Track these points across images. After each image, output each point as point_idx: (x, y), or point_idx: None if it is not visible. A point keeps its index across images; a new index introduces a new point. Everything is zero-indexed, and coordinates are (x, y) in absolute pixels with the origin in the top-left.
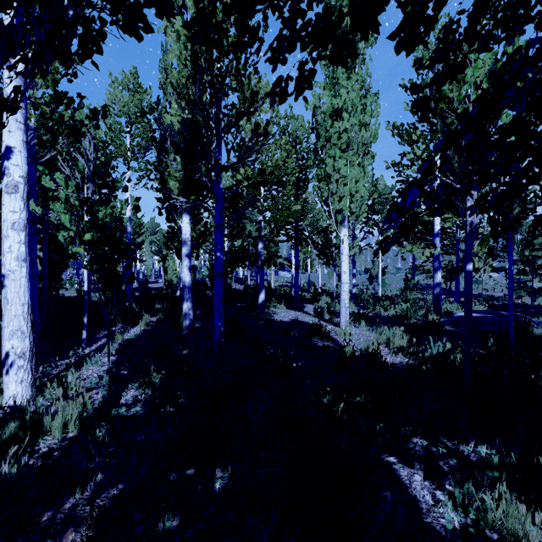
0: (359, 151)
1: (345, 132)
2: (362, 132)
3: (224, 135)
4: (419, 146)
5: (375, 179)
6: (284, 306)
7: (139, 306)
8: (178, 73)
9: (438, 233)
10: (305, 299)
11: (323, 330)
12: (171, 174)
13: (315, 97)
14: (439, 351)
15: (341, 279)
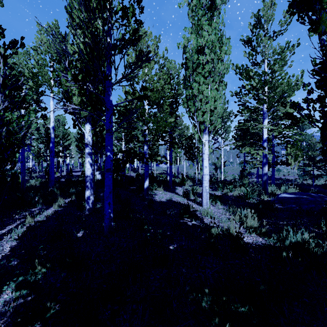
0: (216, 79)
1: (207, 64)
2: (219, 65)
3: (110, 49)
4: (255, 80)
5: (227, 101)
6: (162, 189)
7: (60, 189)
8: None
9: (266, 139)
10: (176, 183)
11: (191, 209)
12: (62, 83)
13: (185, 39)
14: (298, 239)
15: (203, 172)
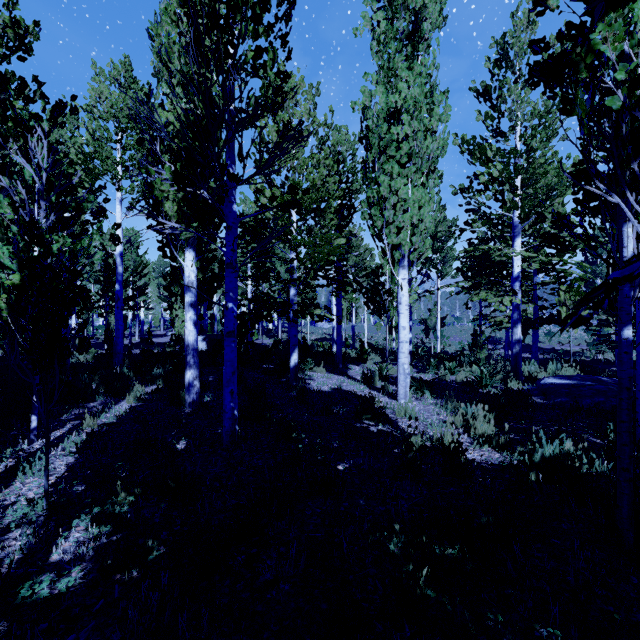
0: (423, 167)
1: (406, 140)
2: (428, 141)
3: (236, 128)
4: (497, 165)
5: (443, 206)
6: (324, 368)
7: (133, 369)
8: (167, 37)
9: (518, 276)
10: (349, 358)
11: (376, 405)
12: (155, 187)
13: (365, 94)
14: (555, 451)
15: (399, 337)
